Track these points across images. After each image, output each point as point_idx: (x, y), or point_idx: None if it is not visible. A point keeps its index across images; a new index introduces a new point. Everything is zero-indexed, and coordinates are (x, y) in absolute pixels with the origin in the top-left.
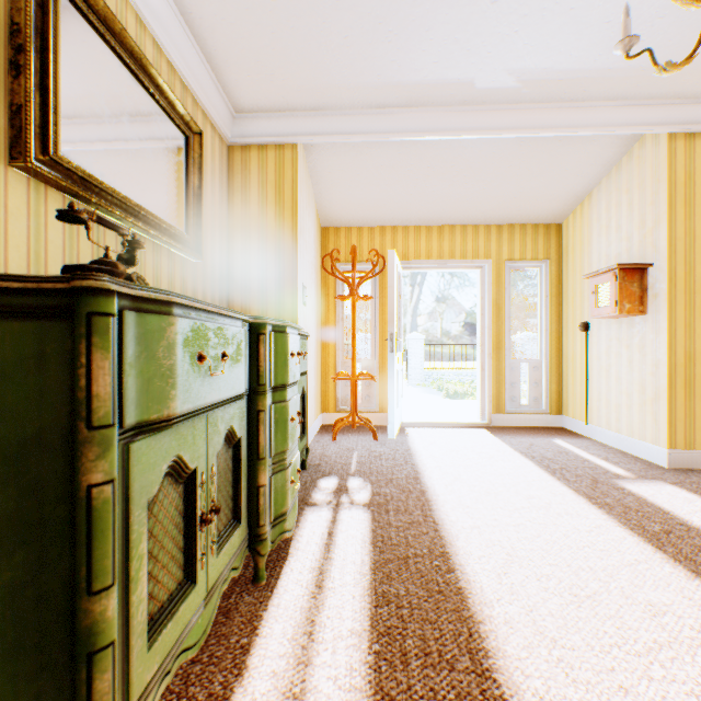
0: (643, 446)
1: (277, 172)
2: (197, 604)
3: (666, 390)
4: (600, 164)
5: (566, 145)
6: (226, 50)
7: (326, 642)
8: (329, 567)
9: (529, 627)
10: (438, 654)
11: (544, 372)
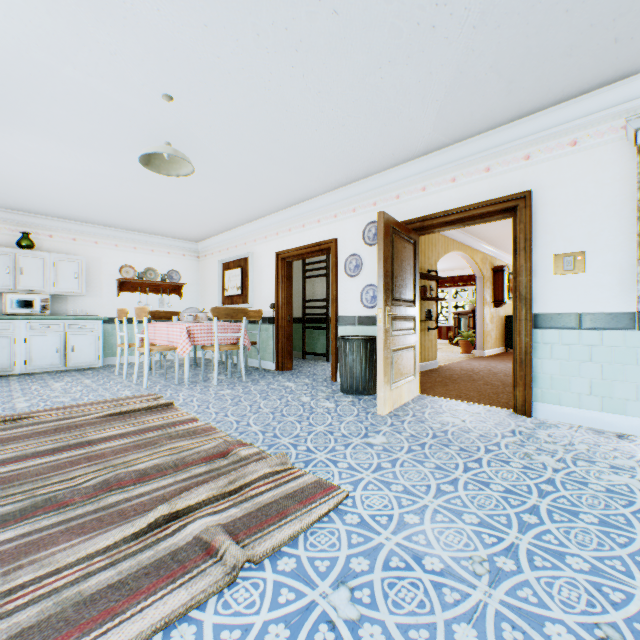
0: None
1: None
2: None
3: None
4: None
5: None
6: None
7: None
8: None
9: None
10: None
11: None
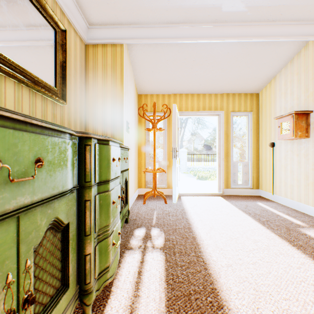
0: (307, 207)
1: (112, 59)
2: None
3: None
4: (282, 60)
5: (266, 48)
6: None
7: None
8: (137, 306)
9: None
10: None
11: (250, 168)
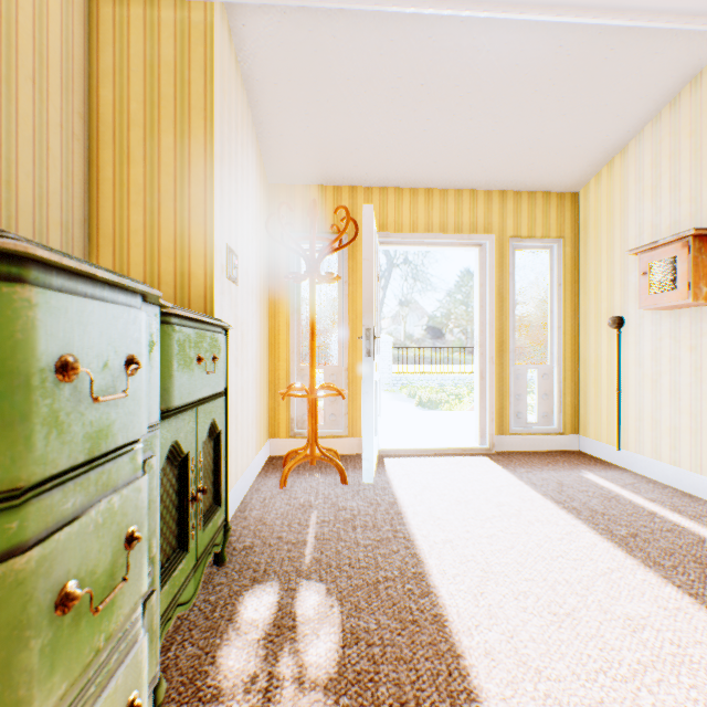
0: None
1: (178, 47)
2: None
3: None
4: (651, 99)
5: (618, 58)
6: None
7: None
8: None
9: None
10: None
11: (557, 381)
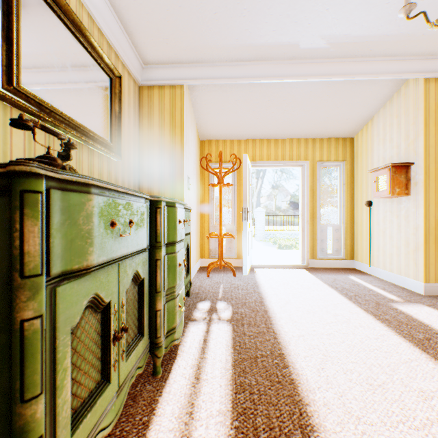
0: (407, 280)
1: (171, 103)
2: (111, 396)
3: (423, 244)
4: (379, 99)
5: (358, 86)
6: (137, 22)
7: (202, 420)
8: (204, 364)
9: (341, 408)
10: (279, 429)
11: (342, 233)
